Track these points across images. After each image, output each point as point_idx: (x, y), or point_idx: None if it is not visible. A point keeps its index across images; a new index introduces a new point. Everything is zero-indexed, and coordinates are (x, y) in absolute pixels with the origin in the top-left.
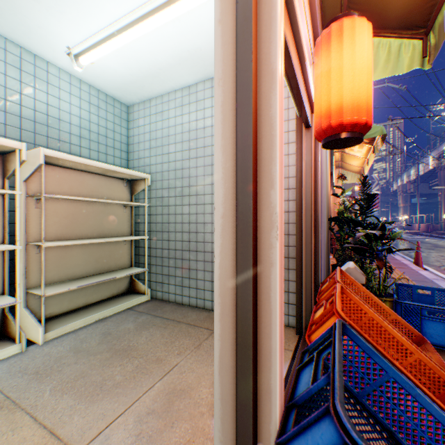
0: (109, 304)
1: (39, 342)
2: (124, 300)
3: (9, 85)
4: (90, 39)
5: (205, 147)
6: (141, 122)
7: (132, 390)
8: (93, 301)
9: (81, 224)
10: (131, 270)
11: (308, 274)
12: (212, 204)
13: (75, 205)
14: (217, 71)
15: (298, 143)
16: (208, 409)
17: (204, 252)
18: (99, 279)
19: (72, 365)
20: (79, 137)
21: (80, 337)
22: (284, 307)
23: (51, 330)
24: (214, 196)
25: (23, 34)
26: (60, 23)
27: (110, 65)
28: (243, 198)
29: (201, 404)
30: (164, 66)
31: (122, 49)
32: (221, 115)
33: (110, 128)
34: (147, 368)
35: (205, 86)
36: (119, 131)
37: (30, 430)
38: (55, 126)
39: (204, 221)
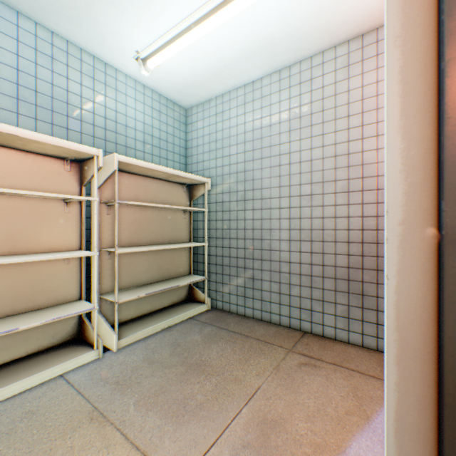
0: (172, 312)
1: (113, 349)
2: (185, 309)
3: (84, 95)
4: (159, 40)
5: (271, 147)
6: (199, 125)
7: (218, 414)
8: (156, 308)
9: (145, 230)
10: (192, 278)
11: None
12: (279, 208)
13: (140, 211)
14: (392, 27)
15: None
16: (313, 450)
17: (269, 261)
18: (163, 287)
19: (149, 377)
20: (143, 143)
21: (150, 346)
22: (371, 328)
23: (123, 337)
24: (385, 196)
25: (97, 42)
26: (132, 26)
27: (175, 67)
28: (455, 197)
29: (302, 442)
30: (229, 62)
31: (189, 47)
32: (398, 85)
33: (170, 133)
34: (227, 388)
35: (271, 80)
36: (178, 135)
37: (124, 449)
38: (123, 132)
39: (270, 227)
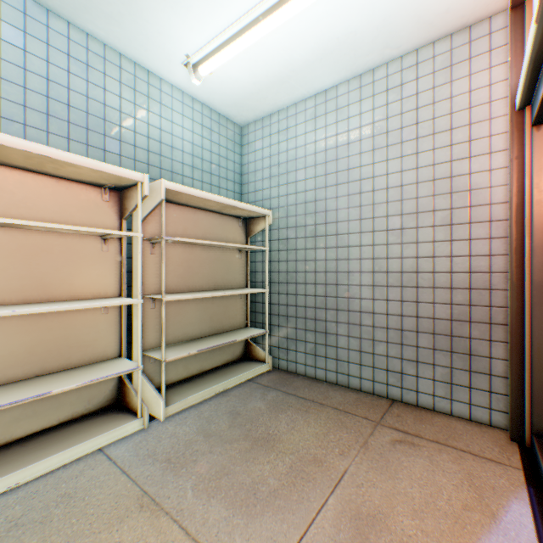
0: (226, 373)
1: (159, 417)
2: (242, 369)
3: (123, 109)
4: (214, 41)
5: (349, 170)
6: (258, 145)
7: (298, 505)
8: (207, 368)
9: (195, 273)
10: (249, 332)
11: (537, 351)
12: (360, 246)
13: (189, 250)
14: None
15: (514, 150)
16: None
17: (347, 311)
18: (217, 342)
19: (207, 454)
20: (191, 167)
21: (204, 415)
22: (481, 397)
23: (171, 403)
24: None
25: (139, 45)
26: (183, 23)
27: (231, 73)
28: None
29: None
30: (299, 65)
31: (251, 48)
32: None
33: (223, 156)
34: (306, 471)
35: (349, 87)
36: (231, 158)
37: None
38: (168, 155)
39: (348, 269)
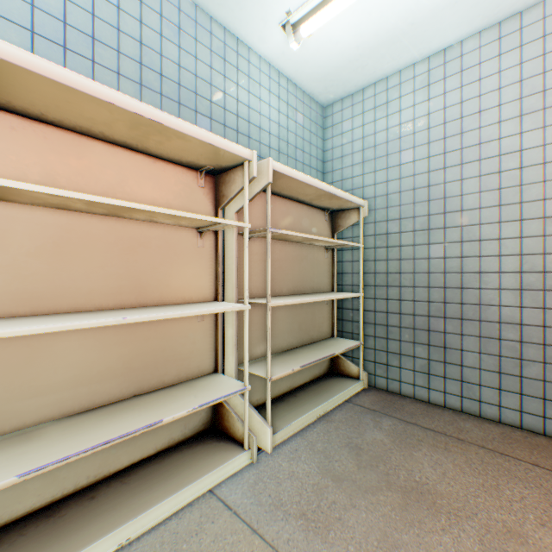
0: (320, 391)
1: (264, 448)
2: (336, 387)
3: (213, 82)
4: None
5: (481, 144)
6: (345, 126)
7: None
8: (296, 384)
9: (284, 274)
10: (341, 343)
11: None
12: (498, 239)
13: (279, 247)
14: None
15: None
16: None
17: (478, 322)
18: (315, 356)
19: (351, 510)
20: (277, 152)
21: (317, 448)
22: None
23: (276, 431)
24: None
25: (235, 3)
26: None
27: (334, 34)
28: None
29: None
30: (422, 15)
31: None
32: None
33: (306, 140)
34: None
35: (481, 41)
36: (314, 142)
37: None
38: (255, 137)
39: (479, 269)
